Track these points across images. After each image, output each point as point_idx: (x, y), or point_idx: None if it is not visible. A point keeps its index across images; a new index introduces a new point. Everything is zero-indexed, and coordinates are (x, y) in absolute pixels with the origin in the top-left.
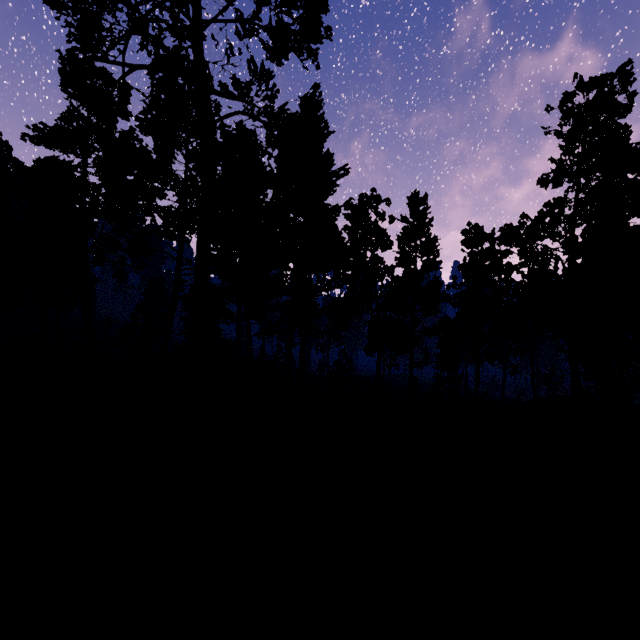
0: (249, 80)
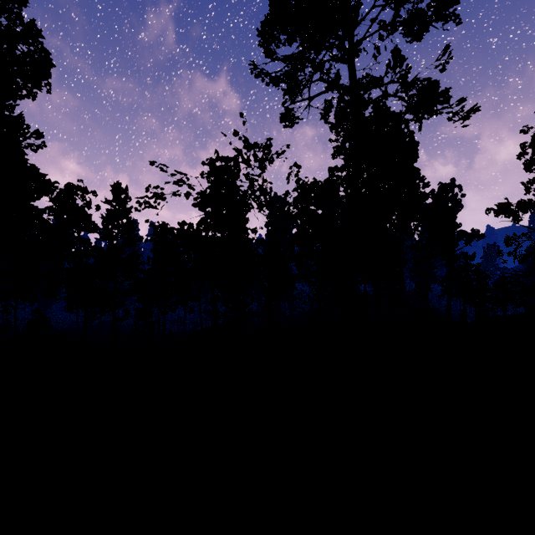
0: None
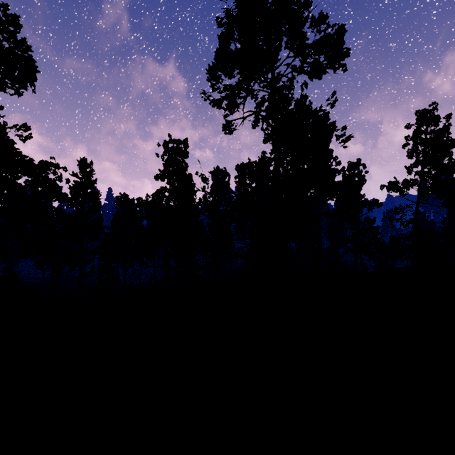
0: None
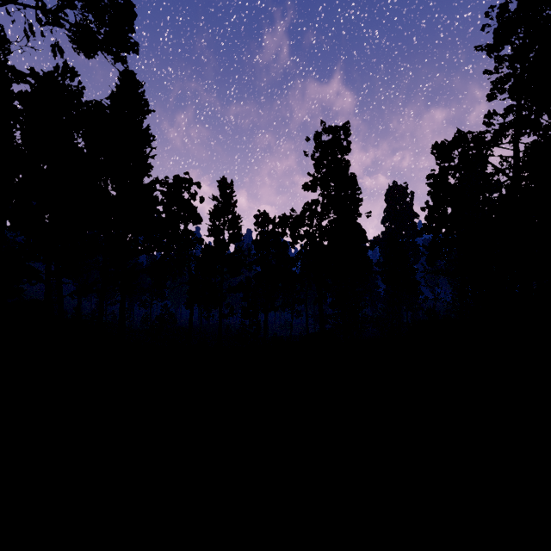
0: (51, 74)
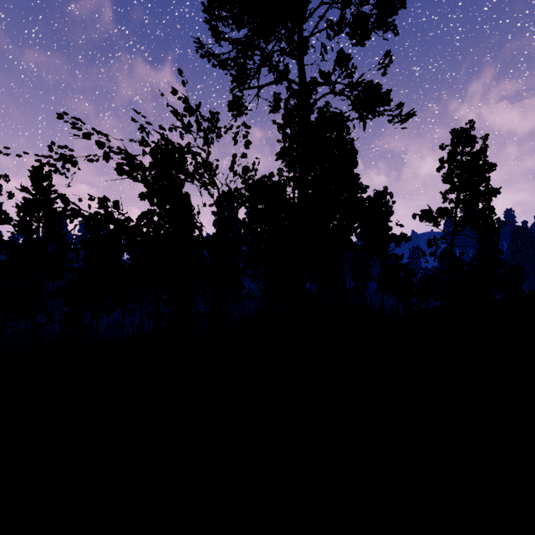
0: None
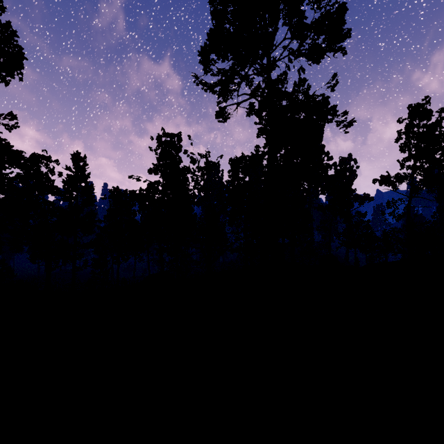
0: None
